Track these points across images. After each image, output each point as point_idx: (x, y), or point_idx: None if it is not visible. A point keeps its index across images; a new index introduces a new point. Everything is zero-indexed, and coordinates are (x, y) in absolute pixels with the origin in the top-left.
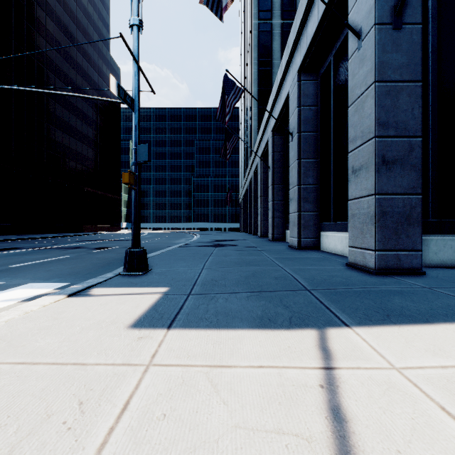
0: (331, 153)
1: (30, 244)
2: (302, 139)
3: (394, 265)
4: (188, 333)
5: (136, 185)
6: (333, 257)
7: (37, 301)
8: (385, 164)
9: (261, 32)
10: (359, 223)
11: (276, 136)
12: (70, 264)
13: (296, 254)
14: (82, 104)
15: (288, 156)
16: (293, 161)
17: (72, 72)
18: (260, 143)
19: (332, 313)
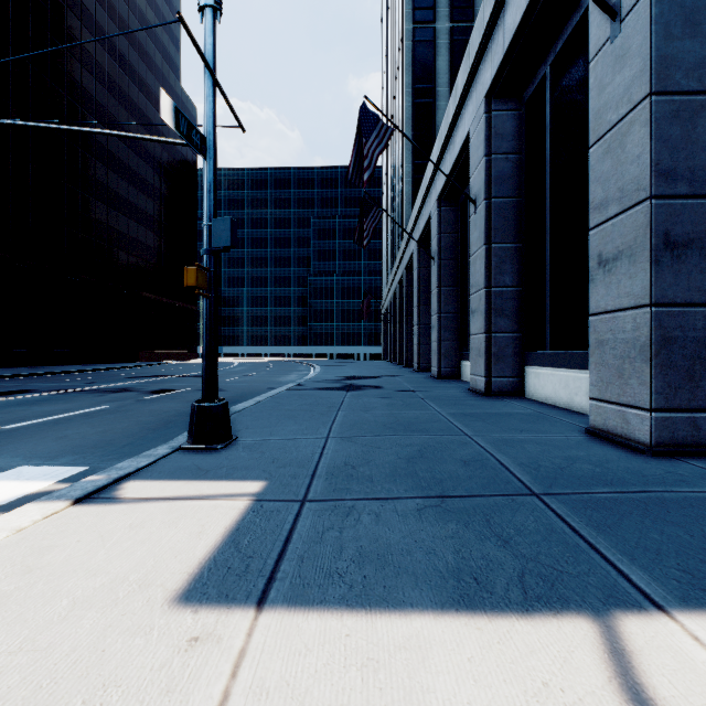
0: (546, 232)
1: (51, 383)
2: (493, 210)
3: (688, 438)
4: (302, 623)
5: (211, 289)
6: (554, 414)
7: (10, 516)
8: (670, 248)
9: (417, 42)
10: (614, 358)
11: (445, 208)
12: (101, 423)
13: (487, 406)
14: (138, 162)
15: (466, 240)
16: (477, 246)
17: (123, 113)
18: (417, 220)
19: (609, 565)
